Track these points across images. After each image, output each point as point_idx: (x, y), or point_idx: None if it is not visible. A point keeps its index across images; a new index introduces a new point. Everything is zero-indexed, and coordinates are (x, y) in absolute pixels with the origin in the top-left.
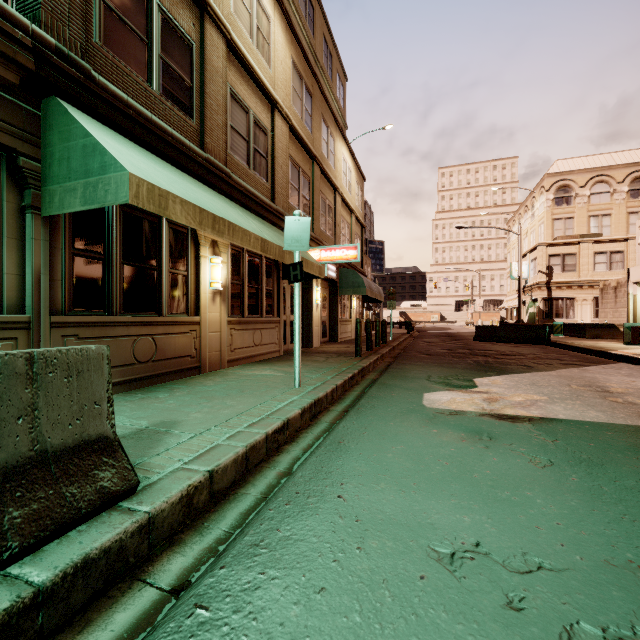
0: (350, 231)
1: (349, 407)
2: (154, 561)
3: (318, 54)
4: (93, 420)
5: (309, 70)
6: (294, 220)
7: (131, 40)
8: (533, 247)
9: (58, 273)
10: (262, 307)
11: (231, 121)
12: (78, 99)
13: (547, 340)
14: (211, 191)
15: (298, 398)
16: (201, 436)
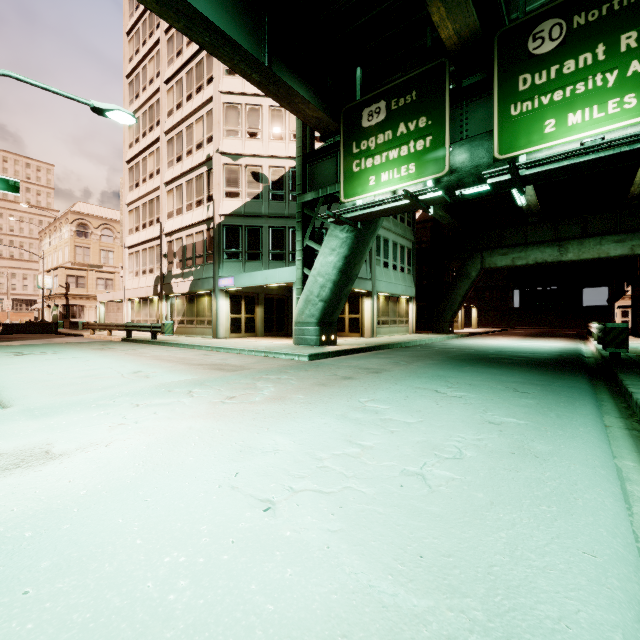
0: None
1: None
2: None
3: None
4: None
5: None
6: None
7: None
8: (56, 267)
9: None
10: None
11: None
12: None
13: (54, 331)
14: None
15: None
16: None
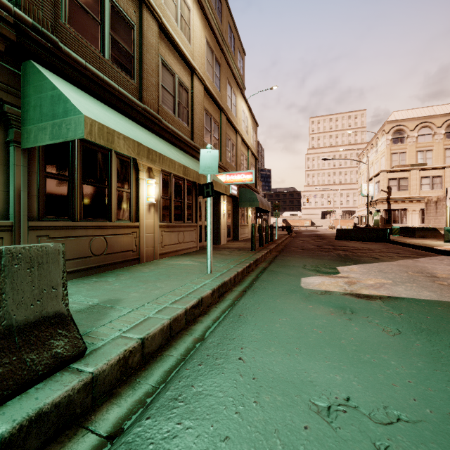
0: (247, 162)
1: (247, 288)
2: (96, 411)
3: (224, 36)
4: (51, 301)
5: (218, 46)
6: (207, 152)
7: (88, 21)
8: (377, 173)
9: (34, 190)
10: (184, 215)
11: (162, 82)
12: (49, 63)
13: (388, 239)
14: (147, 131)
15: (209, 281)
16: (137, 311)
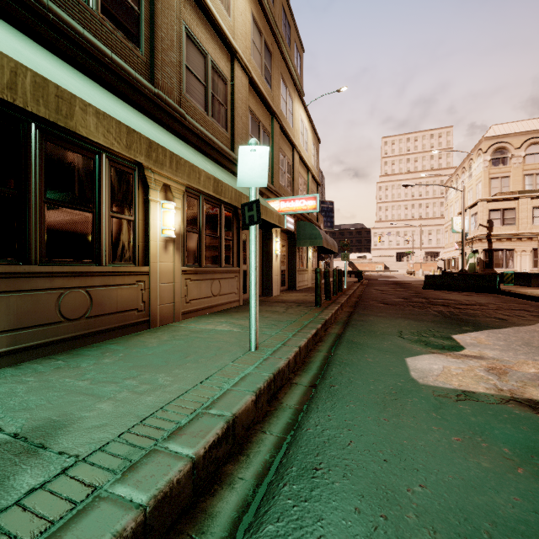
0: (307, 188)
1: (317, 378)
2: None
3: (277, 22)
4: None
5: (269, 29)
6: (249, 150)
7: None
8: (474, 203)
9: None
10: (221, 257)
11: (187, 62)
12: None
13: (497, 289)
14: (159, 127)
15: (253, 370)
16: (82, 467)
